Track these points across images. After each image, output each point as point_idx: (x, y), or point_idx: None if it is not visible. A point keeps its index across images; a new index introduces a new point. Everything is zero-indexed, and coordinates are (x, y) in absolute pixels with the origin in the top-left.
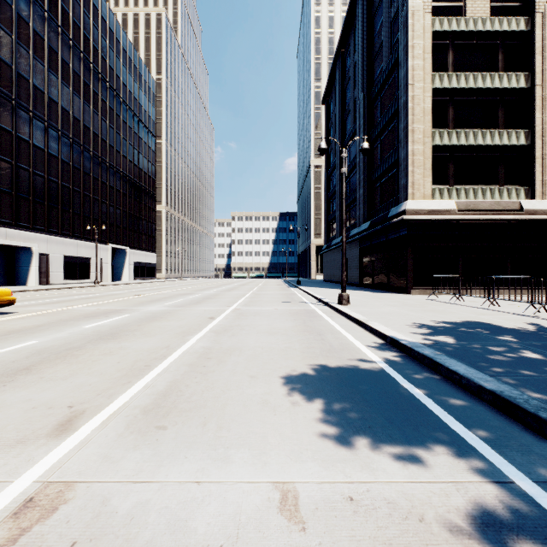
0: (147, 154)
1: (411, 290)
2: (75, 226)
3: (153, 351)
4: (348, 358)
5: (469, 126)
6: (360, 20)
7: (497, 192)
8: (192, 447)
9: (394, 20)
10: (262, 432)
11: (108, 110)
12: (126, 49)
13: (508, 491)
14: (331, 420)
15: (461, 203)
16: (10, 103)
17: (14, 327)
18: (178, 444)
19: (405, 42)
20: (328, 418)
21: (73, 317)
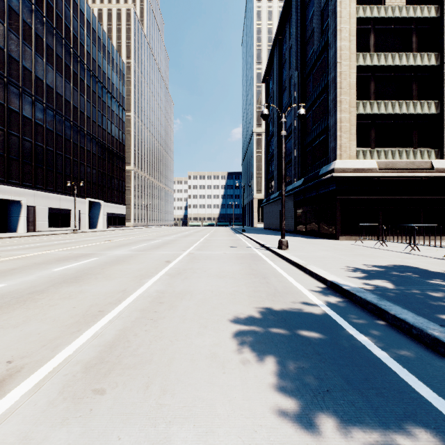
0: (118, 124)
1: (339, 236)
2: (58, 183)
3: (109, 295)
4: (293, 303)
5: (388, 97)
6: (294, 10)
7: (412, 154)
8: (129, 422)
9: (324, 10)
10: (210, 397)
11: (86, 87)
12: (100, 38)
13: None
14: (284, 380)
15: (382, 163)
16: (3, 80)
17: None
18: (113, 417)
19: (334, 26)
20: (281, 377)
21: (46, 261)
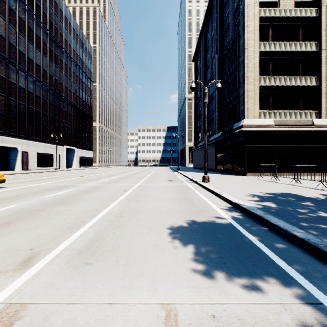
0: (87, 91)
1: (246, 173)
2: (44, 135)
3: (87, 212)
4: (209, 216)
5: (281, 74)
6: (215, 10)
7: (299, 114)
8: (108, 277)
9: (236, 10)
10: (154, 266)
11: (64, 65)
12: (74, 29)
13: (320, 310)
14: (199, 258)
15: (277, 121)
16: (4, 61)
17: (3, 196)
18: (98, 276)
19: (243, 23)
20: (197, 257)
21: (40, 190)
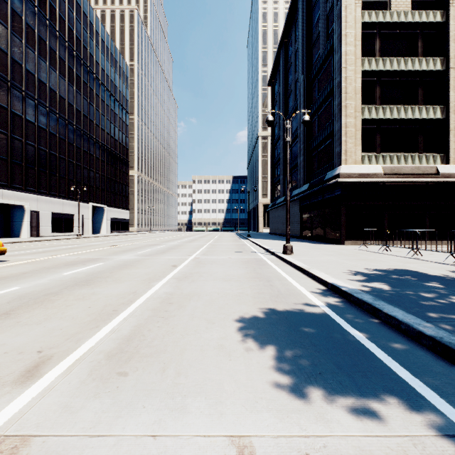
0: (122, 127)
1: (344, 241)
2: (61, 188)
3: (121, 296)
4: (294, 303)
5: (393, 102)
6: (300, 14)
7: (417, 159)
8: (151, 395)
9: (329, 14)
10: (218, 378)
11: (89, 91)
12: (104, 40)
13: None
14: (283, 365)
15: (387, 168)
16: (6, 84)
17: (3, 274)
18: (137, 392)
19: (339, 31)
20: (280, 363)
21: (55, 265)
